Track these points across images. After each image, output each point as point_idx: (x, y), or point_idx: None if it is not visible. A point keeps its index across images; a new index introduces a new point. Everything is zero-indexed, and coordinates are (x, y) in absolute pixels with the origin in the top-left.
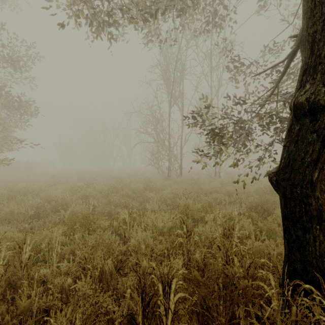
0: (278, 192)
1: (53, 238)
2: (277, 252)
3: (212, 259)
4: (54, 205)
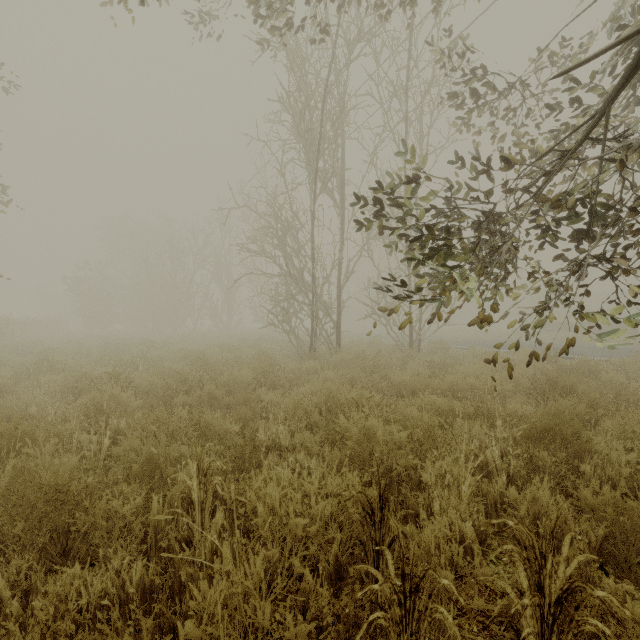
0: None
1: None
2: None
3: None
4: None
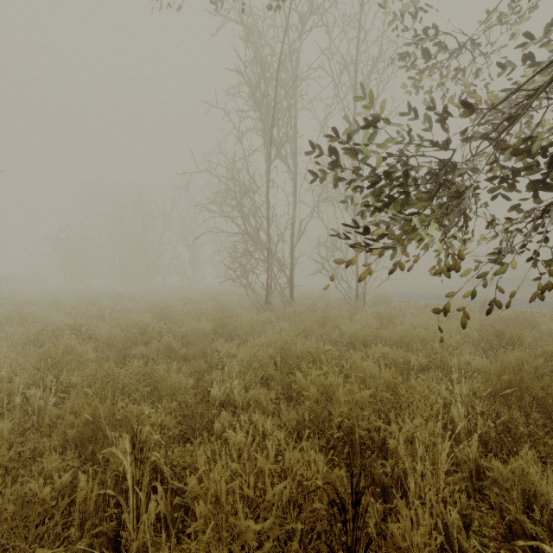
0: None
1: None
2: None
3: None
4: None
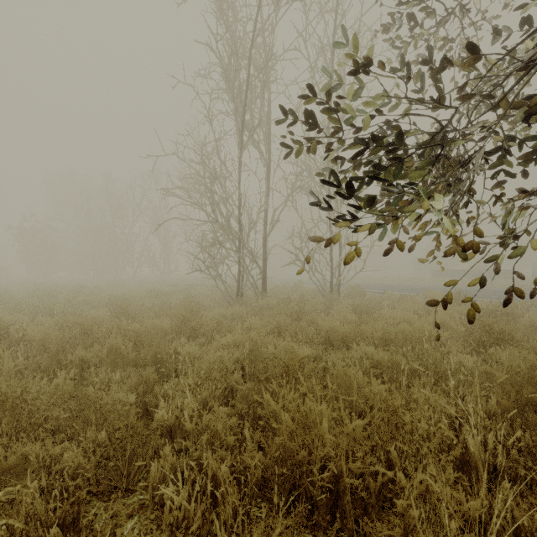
0: None
1: None
2: None
3: None
4: None
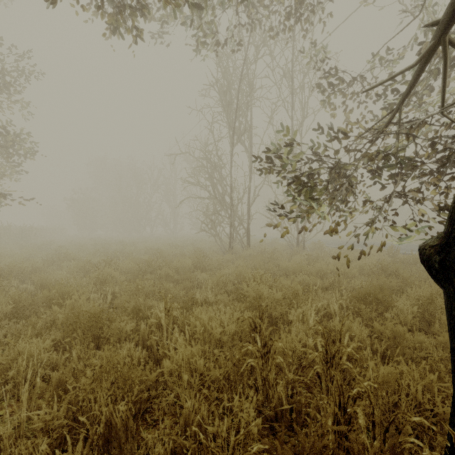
0: (444, 284)
1: (33, 357)
2: (421, 384)
3: (305, 394)
4: (46, 296)
